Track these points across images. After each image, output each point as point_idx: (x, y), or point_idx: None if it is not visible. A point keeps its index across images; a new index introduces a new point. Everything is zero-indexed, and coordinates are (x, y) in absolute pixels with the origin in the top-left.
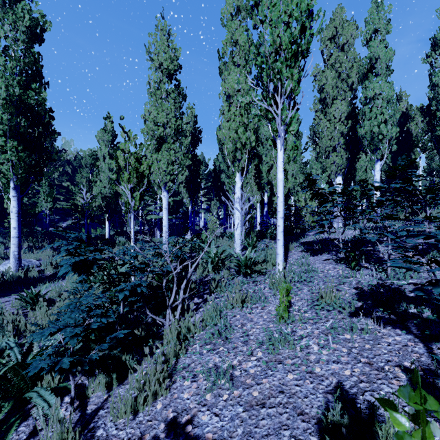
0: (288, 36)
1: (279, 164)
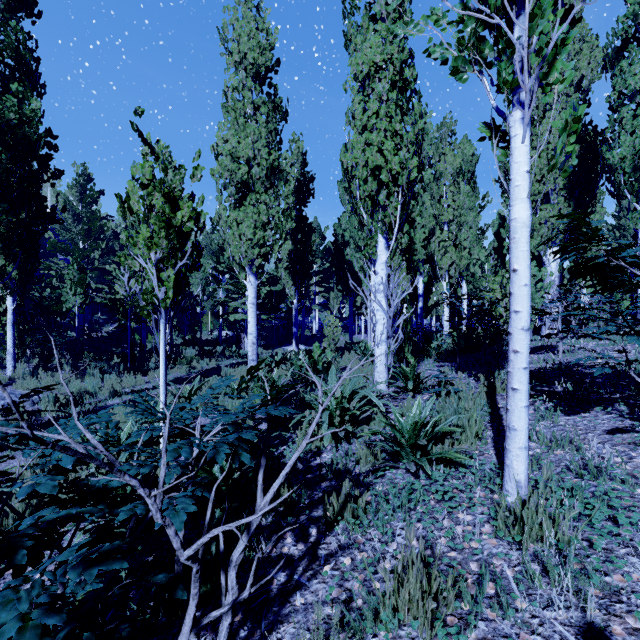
0: None
1: (518, 180)
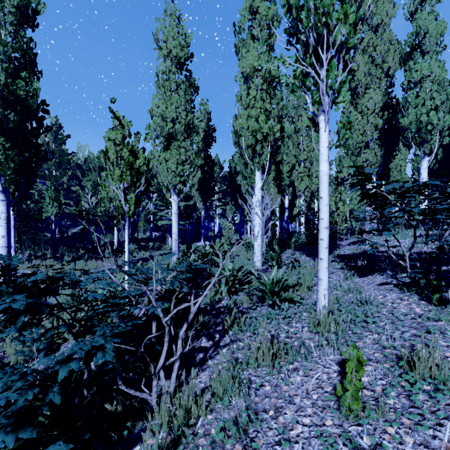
0: None
1: (322, 151)
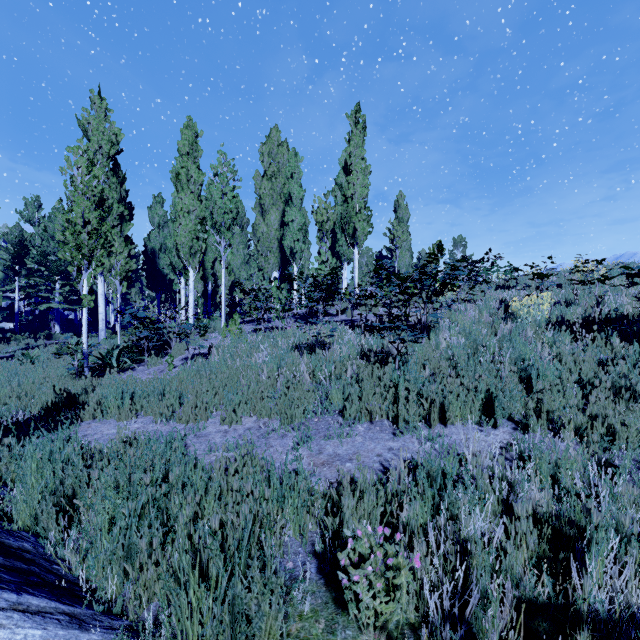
0: (227, 218)
1: (223, 274)
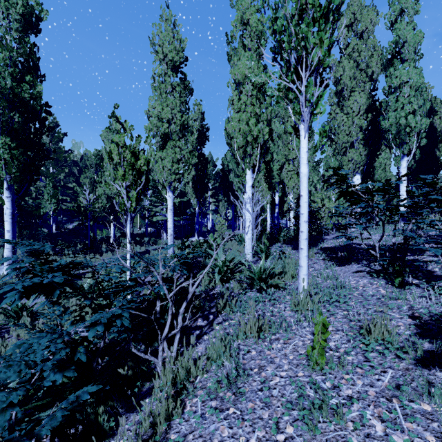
0: None
1: (302, 155)
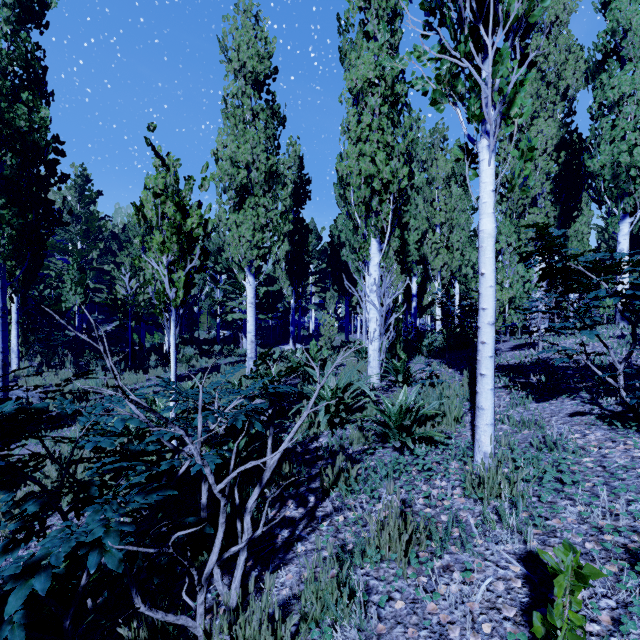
0: None
1: (485, 198)
